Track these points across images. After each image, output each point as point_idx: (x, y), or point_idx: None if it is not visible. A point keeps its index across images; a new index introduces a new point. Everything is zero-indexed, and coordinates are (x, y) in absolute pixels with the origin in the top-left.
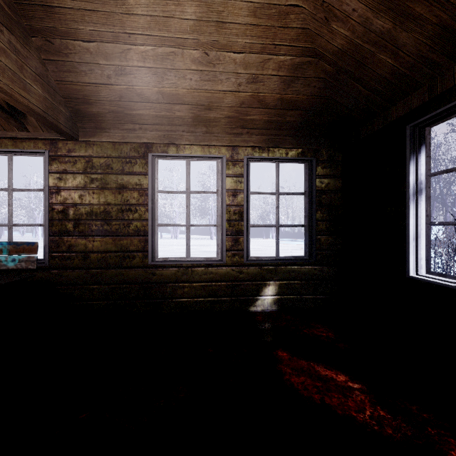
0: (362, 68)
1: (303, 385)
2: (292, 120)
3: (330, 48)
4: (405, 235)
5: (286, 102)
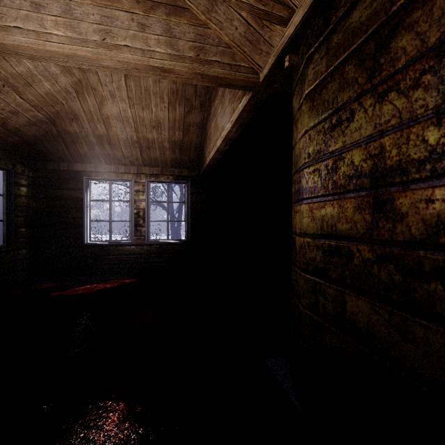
0: (73, 143)
1: (85, 291)
2: (11, 140)
3: (64, 127)
4: (82, 226)
5: (18, 131)
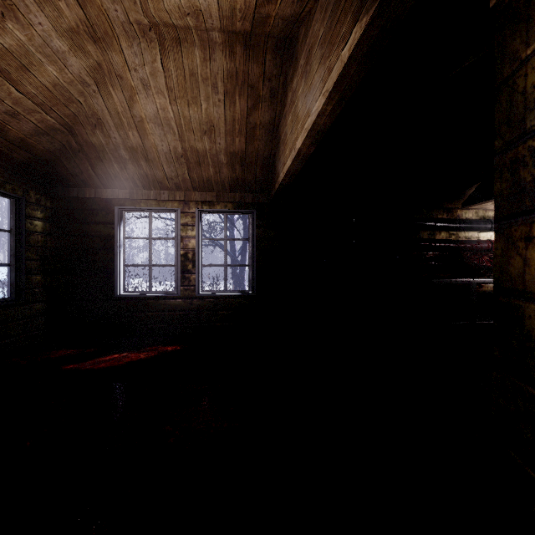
0: (100, 161)
1: (109, 364)
2: (18, 157)
3: (85, 137)
4: (114, 272)
5: (24, 143)
